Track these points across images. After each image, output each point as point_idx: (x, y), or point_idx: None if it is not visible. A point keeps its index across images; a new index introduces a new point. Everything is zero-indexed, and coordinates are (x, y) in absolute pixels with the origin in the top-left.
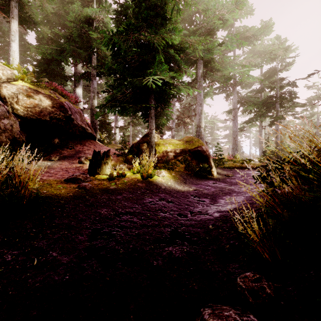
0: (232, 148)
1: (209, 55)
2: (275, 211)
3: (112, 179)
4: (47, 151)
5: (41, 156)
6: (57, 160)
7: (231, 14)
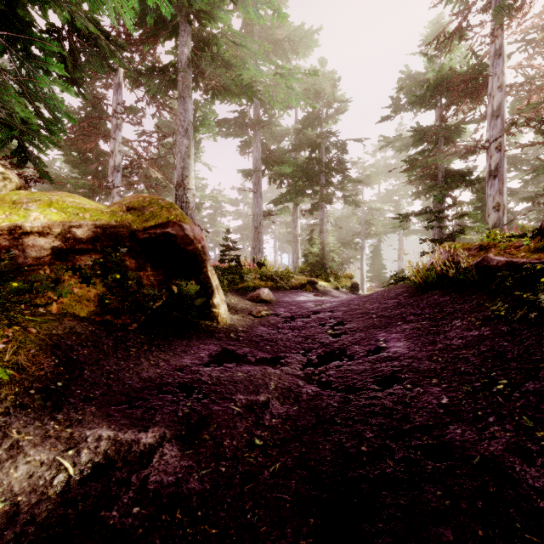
0: (253, 248)
1: None
2: None
3: None
4: None
5: None
6: None
7: None
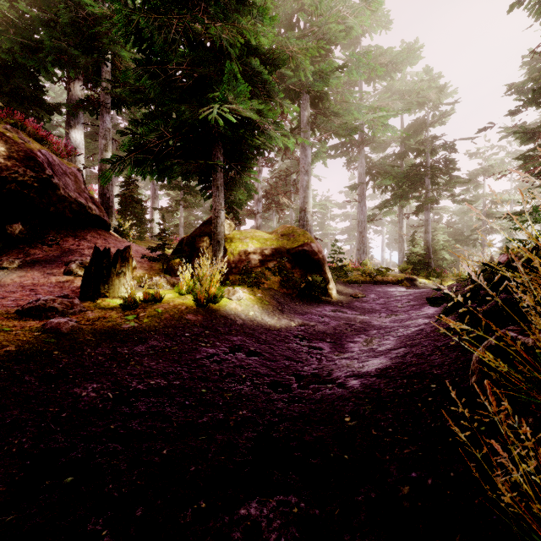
0: (358, 250)
1: (322, 84)
2: None
3: (131, 307)
4: None
5: None
6: (16, 268)
7: (358, 19)
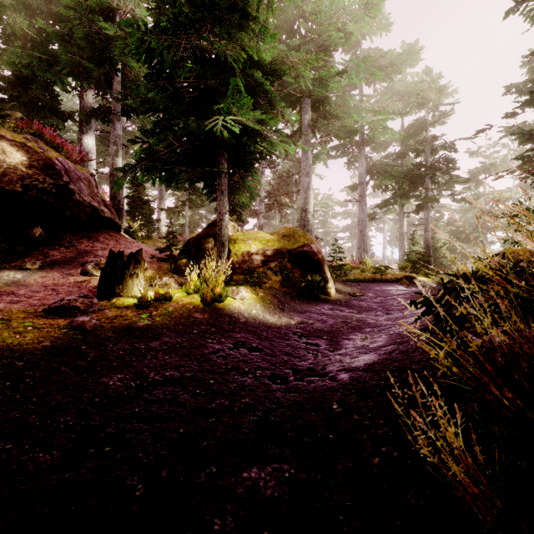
0: (359, 248)
1: (322, 90)
2: (484, 392)
3: (144, 306)
4: (18, 252)
5: (3, 262)
6: (37, 268)
7: (357, 25)
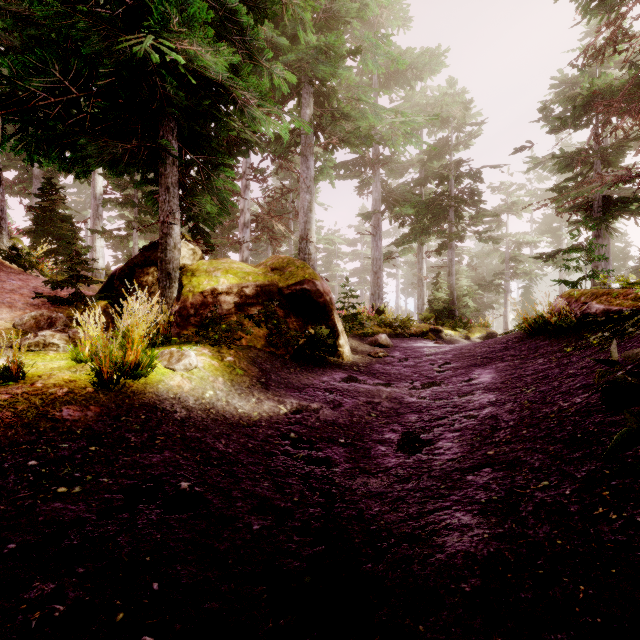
0: (372, 294)
1: (329, 68)
2: None
3: None
4: None
5: None
6: None
7: None
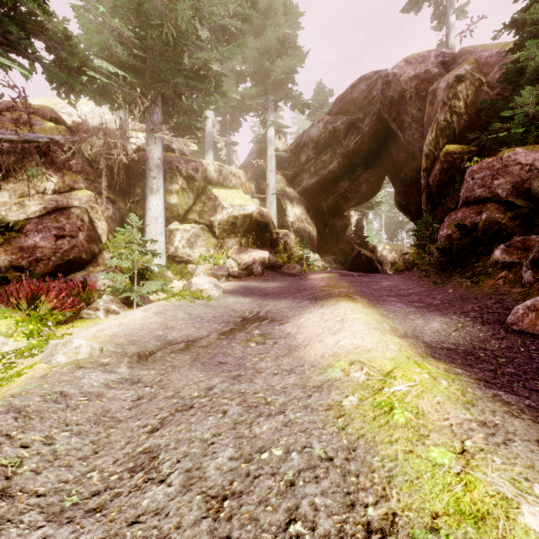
0: None
1: None
2: None
3: None
4: None
5: None
6: None
7: None
